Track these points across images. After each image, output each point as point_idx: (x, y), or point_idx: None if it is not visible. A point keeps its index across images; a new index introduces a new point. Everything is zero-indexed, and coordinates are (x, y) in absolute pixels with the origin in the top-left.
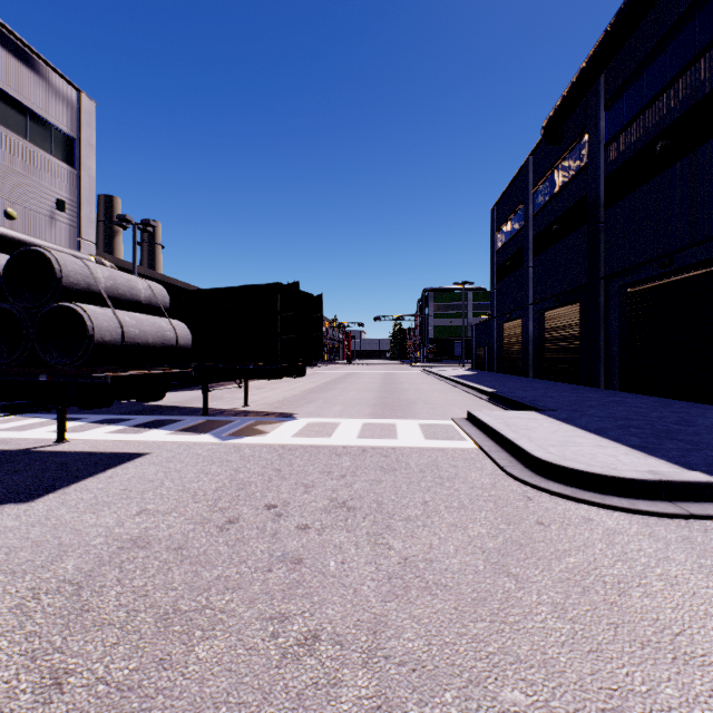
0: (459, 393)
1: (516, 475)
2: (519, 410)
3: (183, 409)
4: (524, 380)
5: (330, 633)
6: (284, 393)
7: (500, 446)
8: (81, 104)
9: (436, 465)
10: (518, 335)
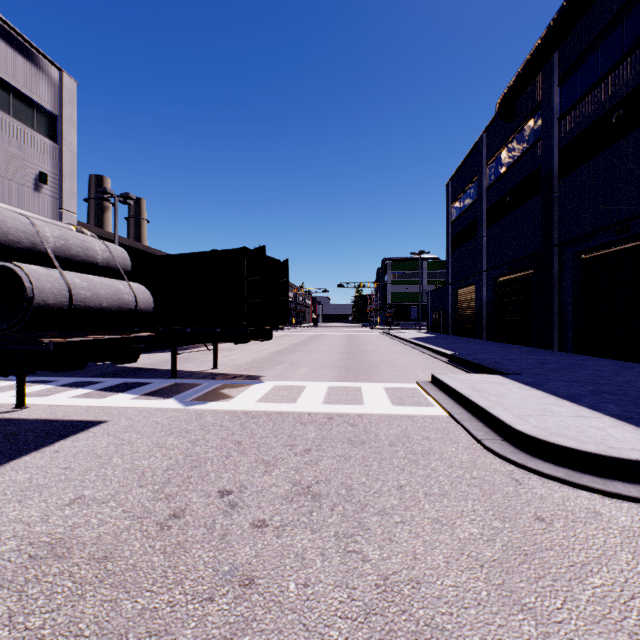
0: (419, 355)
1: (497, 450)
2: (481, 373)
3: (154, 371)
4: (479, 342)
5: None
6: (253, 355)
7: (472, 413)
8: (64, 83)
9: (407, 436)
10: (472, 300)
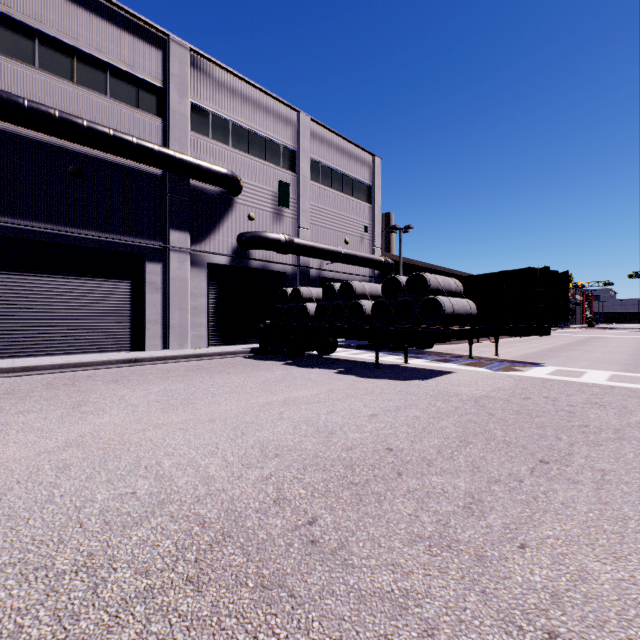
0: None
1: None
2: None
3: (451, 354)
4: None
5: (593, 426)
6: (523, 350)
7: None
8: (374, 163)
9: None
10: None
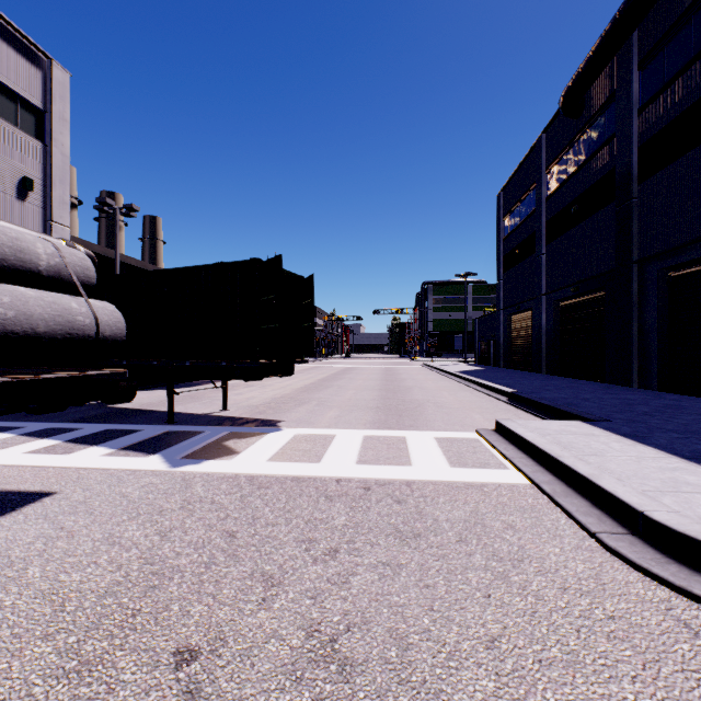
0: (471, 393)
1: (630, 556)
2: (555, 417)
3: (148, 414)
4: (538, 377)
5: None
6: (274, 392)
7: (565, 482)
8: (53, 73)
9: (480, 523)
10: (528, 328)
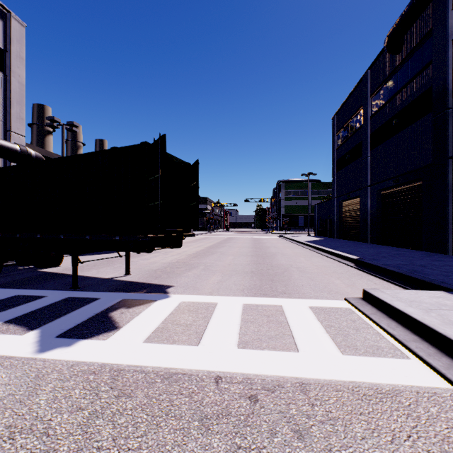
0: (322, 258)
1: None
2: (407, 284)
3: (63, 278)
4: (367, 245)
5: None
6: (172, 258)
7: None
8: (11, 23)
9: None
10: (356, 210)
